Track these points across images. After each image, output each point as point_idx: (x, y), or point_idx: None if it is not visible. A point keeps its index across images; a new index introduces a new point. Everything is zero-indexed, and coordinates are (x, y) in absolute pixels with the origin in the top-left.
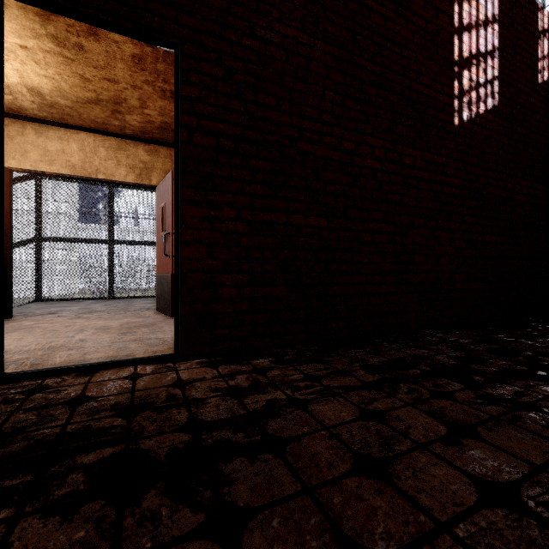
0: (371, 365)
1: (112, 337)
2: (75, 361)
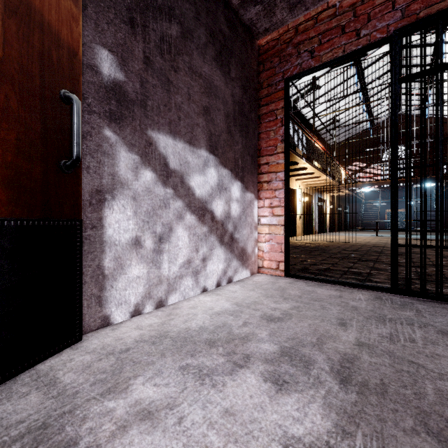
0: None
1: None
2: None
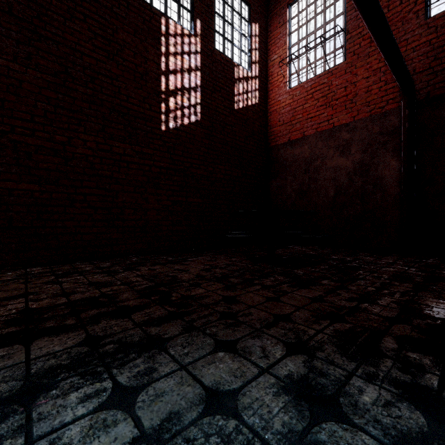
0: (27, 273)
1: None
2: None
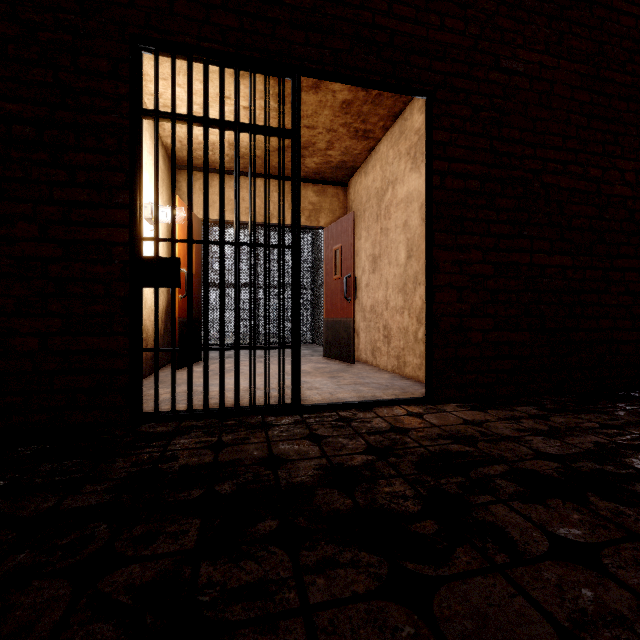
0: None
1: (328, 380)
2: (334, 399)
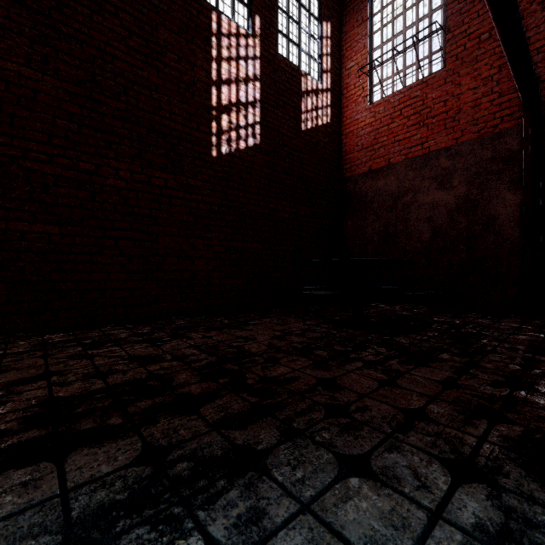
0: (45, 343)
1: None
2: None
